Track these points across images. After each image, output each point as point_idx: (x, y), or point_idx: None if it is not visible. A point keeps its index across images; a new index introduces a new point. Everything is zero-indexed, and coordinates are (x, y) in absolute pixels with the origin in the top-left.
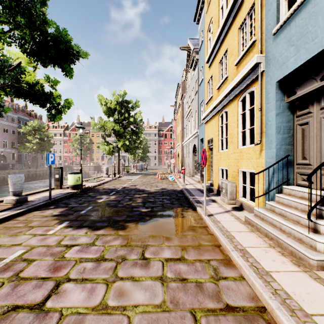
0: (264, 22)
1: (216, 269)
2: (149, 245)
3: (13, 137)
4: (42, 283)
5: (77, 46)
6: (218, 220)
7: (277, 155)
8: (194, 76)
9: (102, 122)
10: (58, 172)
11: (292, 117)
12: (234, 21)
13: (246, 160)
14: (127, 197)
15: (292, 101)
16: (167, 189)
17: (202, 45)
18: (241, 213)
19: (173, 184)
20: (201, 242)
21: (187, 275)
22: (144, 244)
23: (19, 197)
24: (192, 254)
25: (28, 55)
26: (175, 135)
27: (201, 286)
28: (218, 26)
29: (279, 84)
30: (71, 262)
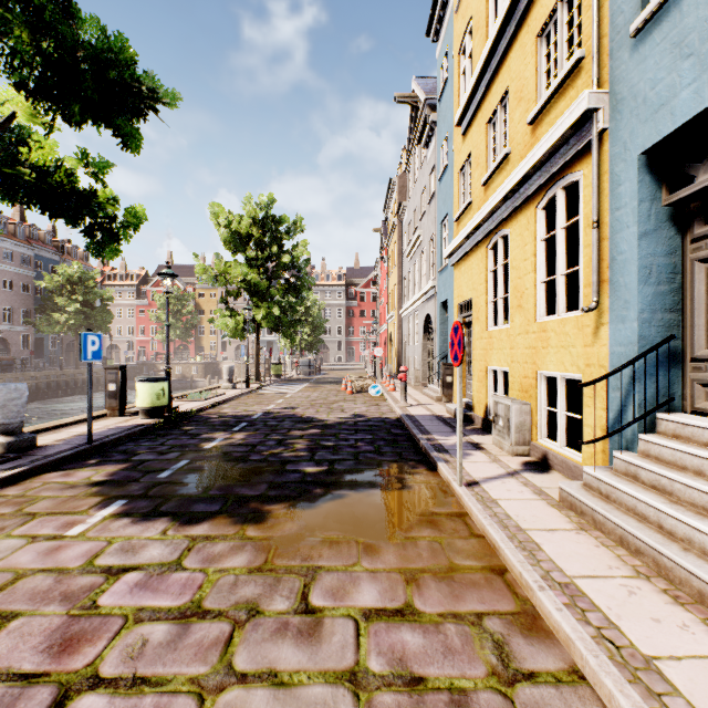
0: (605, 8)
1: (503, 646)
2: (320, 568)
3: (26, 300)
4: (19, 695)
5: (150, 76)
6: (494, 499)
7: (643, 337)
8: (426, 161)
9: (219, 264)
10: (116, 379)
11: (681, 241)
12: (525, 18)
13: (558, 349)
14: (273, 437)
15: (681, 201)
16: (366, 417)
17: (446, 89)
18: (547, 478)
19: (380, 405)
20: (455, 559)
21: (423, 665)
22: (309, 565)
23: (16, 438)
24: (434, 596)
25: (30, 97)
26: (384, 296)
27: (465, 706)
28: (486, 36)
29: (647, 160)
30: (111, 622)
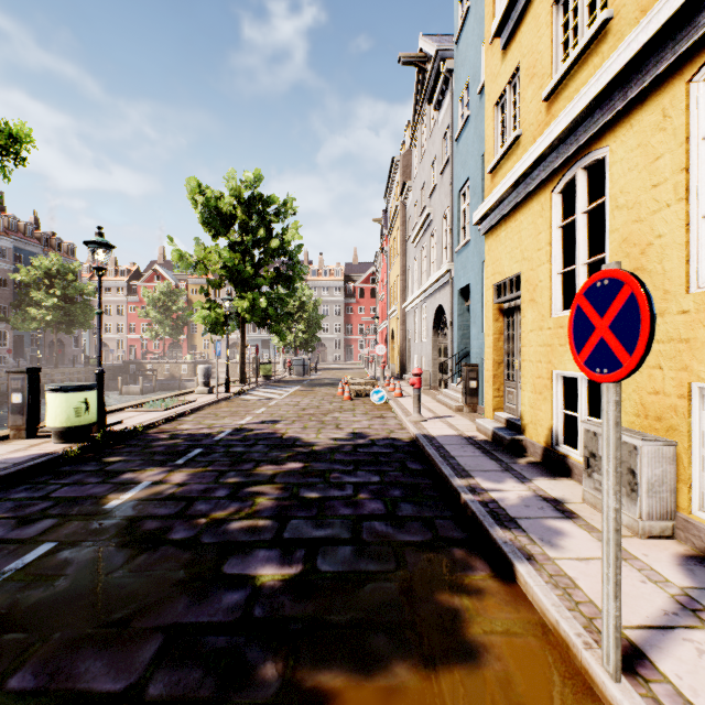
0: None
1: None
2: None
3: (3, 295)
4: None
5: None
6: None
7: None
8: (437, 125)
9: (199, 250)
10: (22, 386)
11: None
12: None
13: None
14: (228, 479)
15: None
16: (368, 438)
17: (467, 23)
18: None
19: (385, 417)
20: None
21: None
22: None
23: None
24: None
25: None
26: (385, 290)
27: None
28: None
29: None
30: None
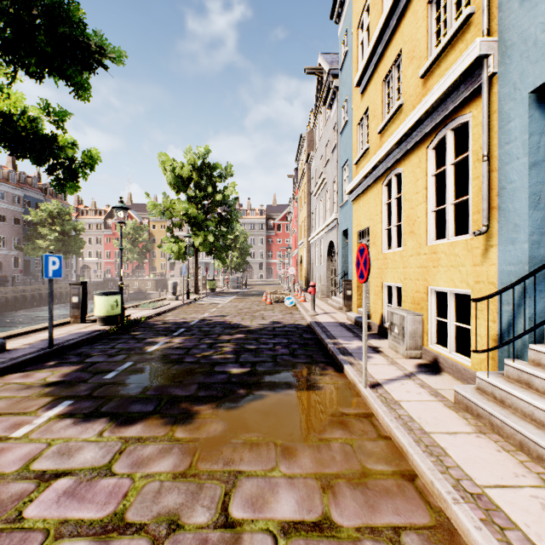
0: None
1: None
2: (241, 473)
3: (16, 230)
4: None
5: (99, 35)
6: (397, 400)
7: (533, 257)
8: (330, 119)
9: (166, 202)
10: (78, 292)
11: None
12: None
13: (448, 268)
14: (205, 341)
15: None
16: (282, 323)
17: (346, 60)
18: (440, 380)
19: (293, 313)
20: (367, 462)
21: None
22: (230, 469)
23: None
24: (350, 506)
25: None
26: (296, 227)
27: None
28: (382, 10)
29: (536, 98)
30: (31, 539)
